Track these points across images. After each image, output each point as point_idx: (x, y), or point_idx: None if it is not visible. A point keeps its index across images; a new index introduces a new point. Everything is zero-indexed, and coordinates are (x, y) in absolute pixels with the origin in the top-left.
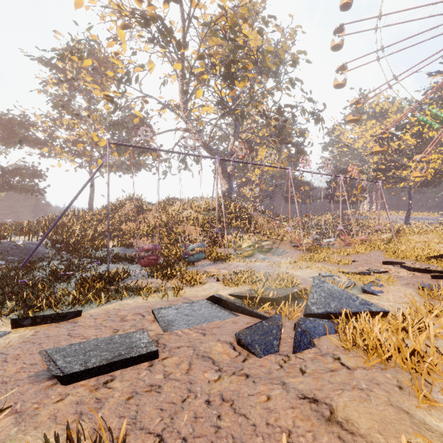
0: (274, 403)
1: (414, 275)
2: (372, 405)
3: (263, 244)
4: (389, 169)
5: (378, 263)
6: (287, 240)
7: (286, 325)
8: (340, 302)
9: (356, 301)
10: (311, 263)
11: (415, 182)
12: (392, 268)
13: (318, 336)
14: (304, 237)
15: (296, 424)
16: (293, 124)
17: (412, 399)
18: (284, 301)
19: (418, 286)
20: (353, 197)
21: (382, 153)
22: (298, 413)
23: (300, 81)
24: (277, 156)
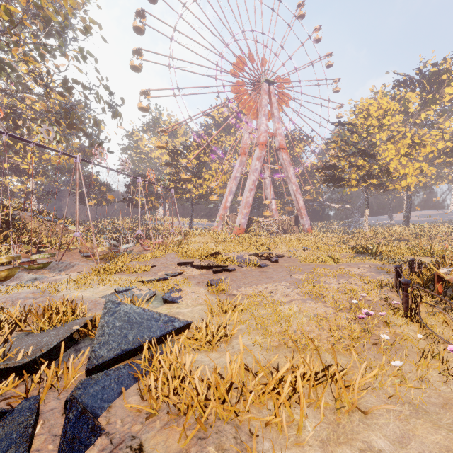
0: None
1: (202, 272)
2: None
3: (33, 258)
4: (179, 181)
5: (174, 265)
6: (76, 249)
7: (49, 409)
8: (141, 328)
9: (160, 320)
10: (106, 276)
11: (196, 195)
12: (186, 269)
13: (109, 402)
14: (100, 243)
15: None
16: (85, 109)
17: None
18: (51, 358)
19: (207, 283)
20: (151, 203)
21: (174, 166)
22: None
23: (93, 57)
24: (58, 135)
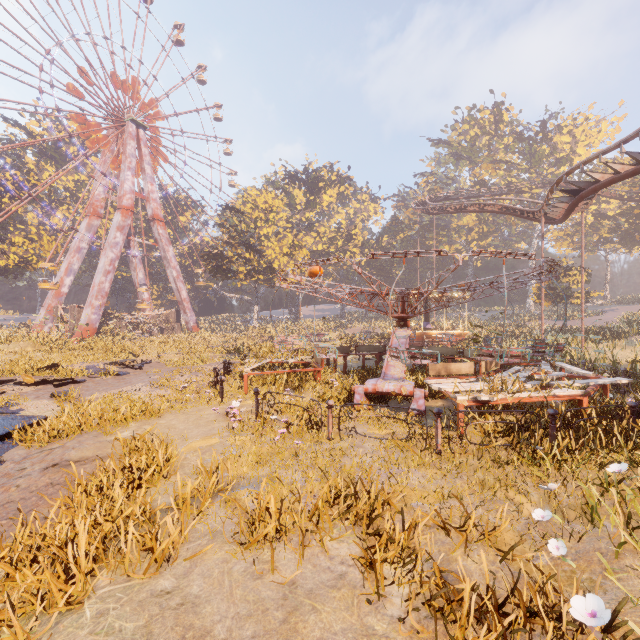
0: (26, 484)
1: (37, 388)
2: (89, 447)
3: None
4: None
5: None
6: None
7: None
8: (1, 424)
9: (17, 419)
10: None
11: None
12: (8, 388)
13: (0, 456)
14: None
15: (53, 479)
16: None
17: (103, 437)
18: None
19: (50, 396)
20: None
21: None
22: (50, 475)
23: None
24: None
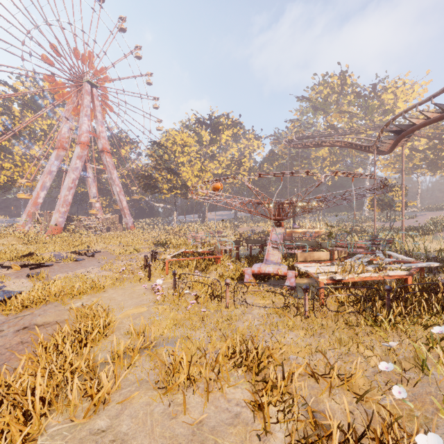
0: (3, 343)
1: (18, 270)
2: (51, 314)
3: None
4: None
5: None
6: None
7: None
8: None
9: (0, 293)
10: None
11: None
12: None
13: None
14: None
15: (23, 338)
16: None
17: (62, 307)
18: None
19: (26, 276)
20: None
21: None
22: (21, 335)
23: None
24: None
